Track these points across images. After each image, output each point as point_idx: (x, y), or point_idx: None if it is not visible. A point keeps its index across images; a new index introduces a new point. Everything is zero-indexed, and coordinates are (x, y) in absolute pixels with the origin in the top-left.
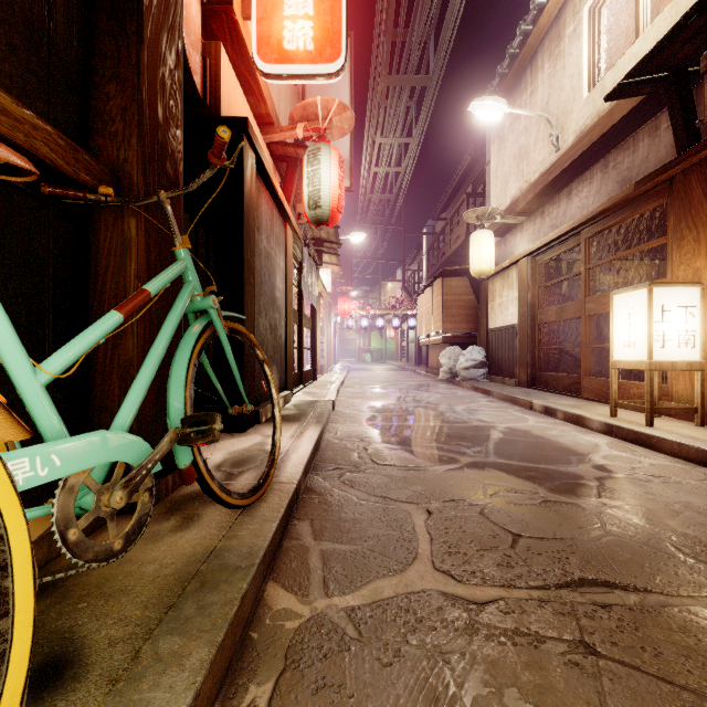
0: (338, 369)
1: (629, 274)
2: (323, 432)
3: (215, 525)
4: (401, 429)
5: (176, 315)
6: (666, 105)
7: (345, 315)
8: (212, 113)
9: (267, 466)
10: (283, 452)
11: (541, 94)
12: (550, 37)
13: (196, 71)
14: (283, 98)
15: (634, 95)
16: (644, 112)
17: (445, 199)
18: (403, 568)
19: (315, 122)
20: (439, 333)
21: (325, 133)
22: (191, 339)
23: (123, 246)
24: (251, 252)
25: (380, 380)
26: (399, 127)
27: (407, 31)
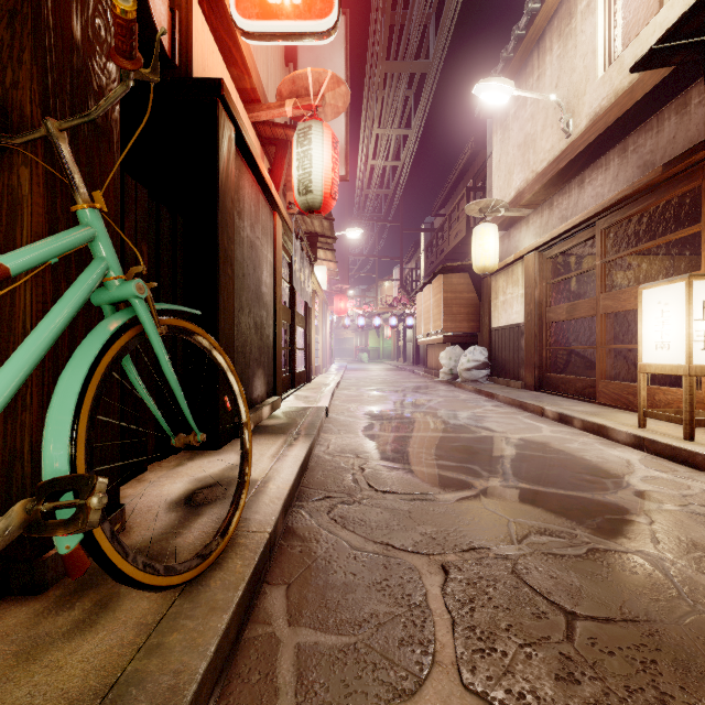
0: (334, 369)
1: (641, 270)
2: (312, 447)
3: (137, 619)
4: (402, 441)
5: (66, 306)
6: (702, 74)
7: (341, 314)
8: (182, 75)
9: (230, 511)
10: (260, 479)
11: (550, 77)
12: (560, 15)
13: (161, 23)
14: (272, 77)
15: (664, 65)
16: (670, 88)
17: (444, 194)
18: (417, 685)
19: (306, 98)
20: (437, 332)
21: (317, 110)
22: (95, 344)
23: (10, 209)
24: (228, 238)
25: (377, 381)
26: (397, 117)
27: (405, 13)
